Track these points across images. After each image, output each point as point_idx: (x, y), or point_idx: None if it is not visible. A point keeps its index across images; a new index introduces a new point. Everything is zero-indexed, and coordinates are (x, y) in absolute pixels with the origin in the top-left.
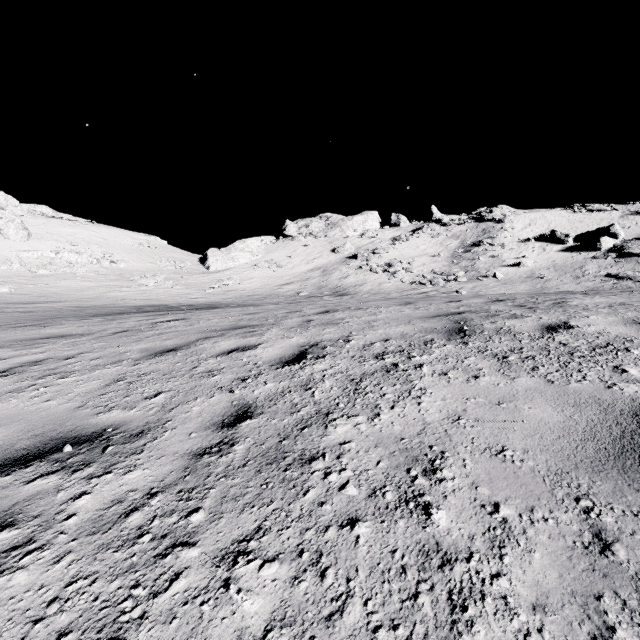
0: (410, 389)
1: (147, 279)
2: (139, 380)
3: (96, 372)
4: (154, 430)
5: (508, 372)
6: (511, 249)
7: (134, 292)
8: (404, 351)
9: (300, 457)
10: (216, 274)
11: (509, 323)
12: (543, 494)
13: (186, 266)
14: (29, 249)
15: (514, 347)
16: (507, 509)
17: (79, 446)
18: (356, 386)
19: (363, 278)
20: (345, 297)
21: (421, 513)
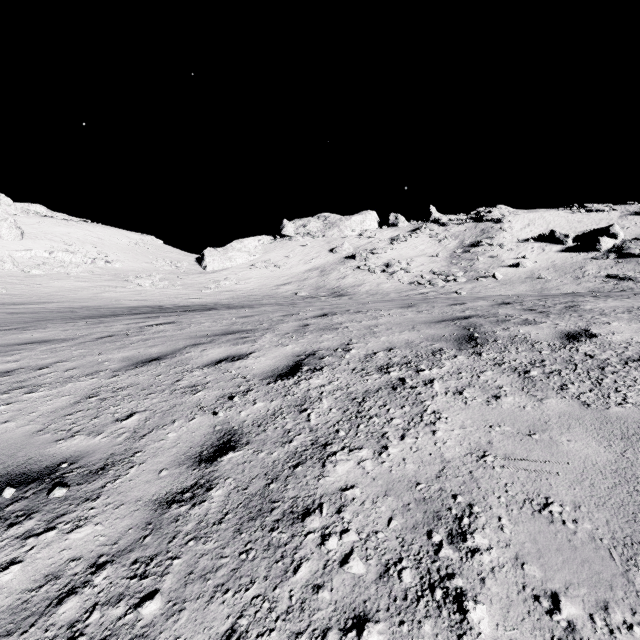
0: (421, 412)
1: (142, 279)
2: (113, 396)
3: (68, 385)
4: (118, 465)
5: (533, 391)
6: (510, 249)
7: (129, 292)
8: (411, 363)
9: (291, 509)
10: (213, 274)
11: (523, 330)
12: (615, 579)
13: (182, 266)
14: (22, 249)
15: (534, 359)
16: (571, 605)
17: (25, 487)
18: (358, 407)
19: (361, 278)
20: (343, 298)
21: (453, 609)
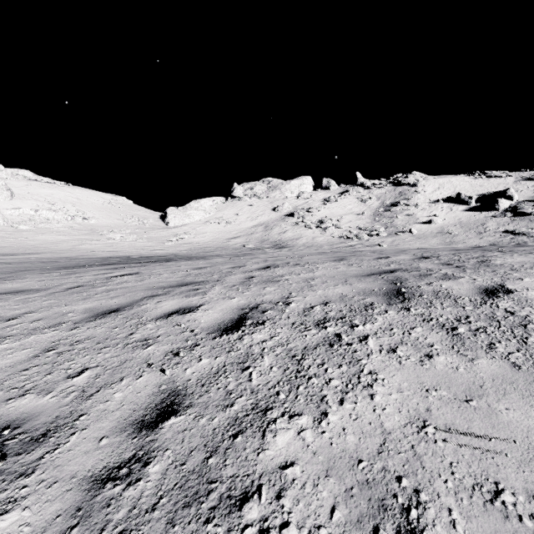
0: (358, 373)
1: (114, 233)
2: (70, 350)
3: (31, 338)
4: (60, 431)
5: (463, 350)
6: (423, 209)
7: (102, 245)
8: (345, 318)
9: (228, 493)
10: (174, 229)
11: (445, 285)
12: None
13: (148, 222)
14: (12, 207)
15: (459, 315)
16: None
17: None
18: (298, 366)
19: (299, 233)
20: (284, 249)
21: None
